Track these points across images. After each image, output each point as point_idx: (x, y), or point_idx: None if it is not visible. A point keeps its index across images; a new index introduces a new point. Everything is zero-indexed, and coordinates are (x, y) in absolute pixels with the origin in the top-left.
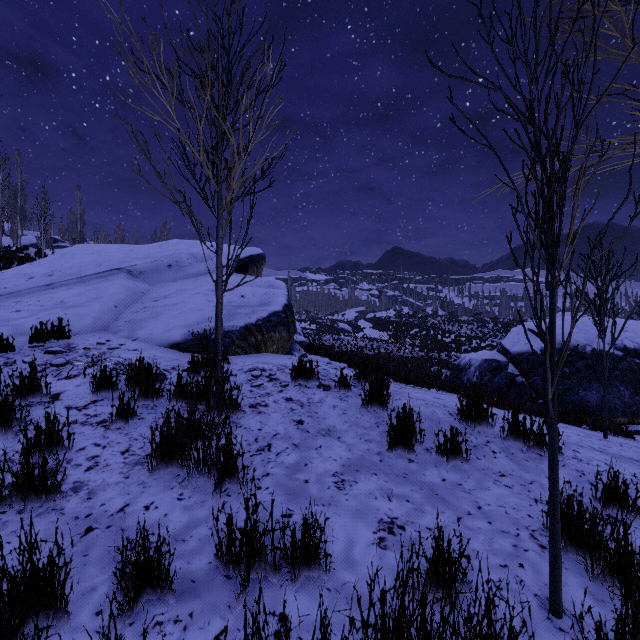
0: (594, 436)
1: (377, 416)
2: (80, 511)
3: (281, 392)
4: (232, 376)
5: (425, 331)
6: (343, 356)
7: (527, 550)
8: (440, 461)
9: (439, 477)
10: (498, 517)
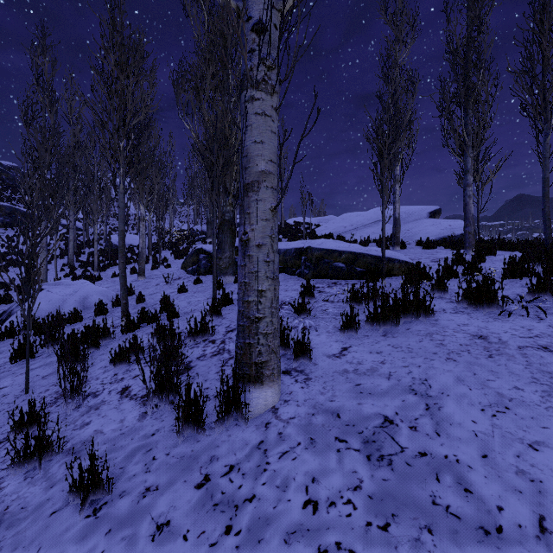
0: None
1: None
2: None
3: None
4: None
5: None
6: None
7: None
8: None
9: None
10: None
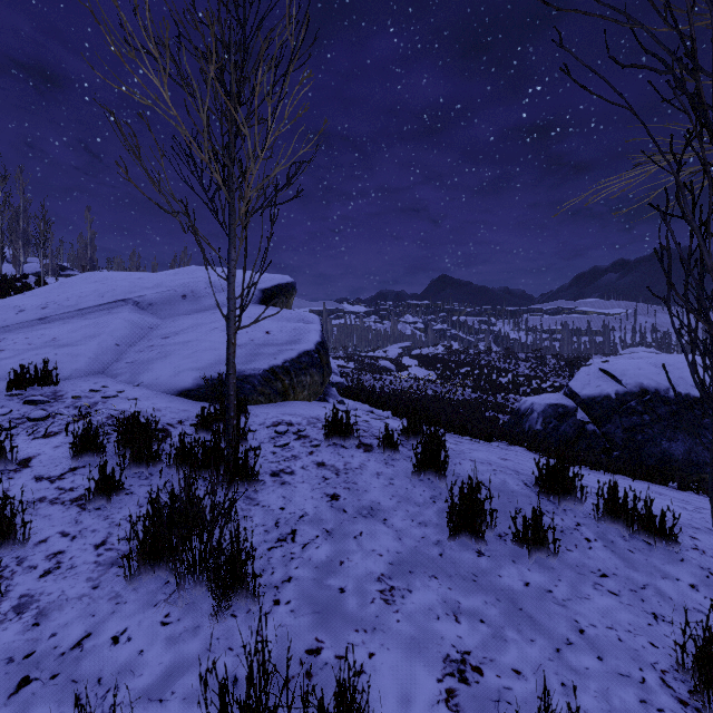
0: (704, 510)
1: (432, 487)
2: (18, 648)
3: (311, 454)
4: (251, 432)
5: (478, 370)
6: (386, 402)
7: (662, 710)
8: (518, 553)
9: (520, 579)
10: (610, 648)
